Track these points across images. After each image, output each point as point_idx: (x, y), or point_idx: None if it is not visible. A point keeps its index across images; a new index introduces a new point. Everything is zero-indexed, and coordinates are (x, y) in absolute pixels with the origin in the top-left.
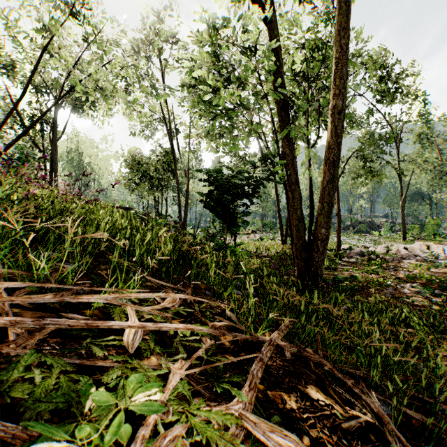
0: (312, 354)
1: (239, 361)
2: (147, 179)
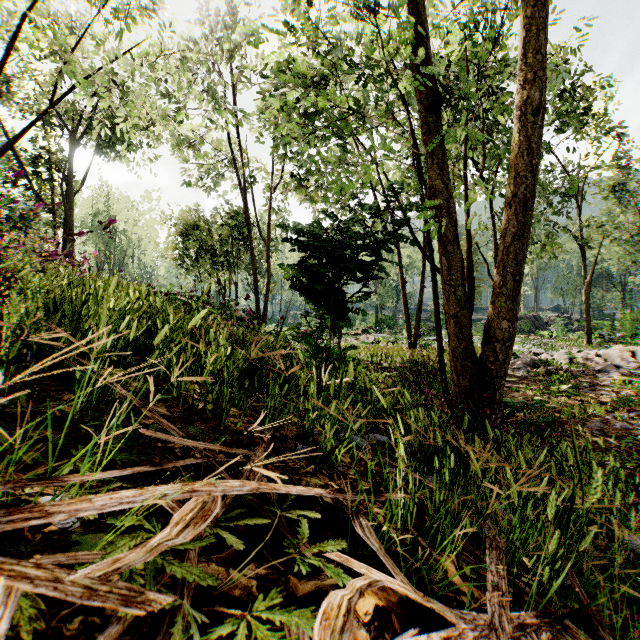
0: None
1: None
2: (208, 253)
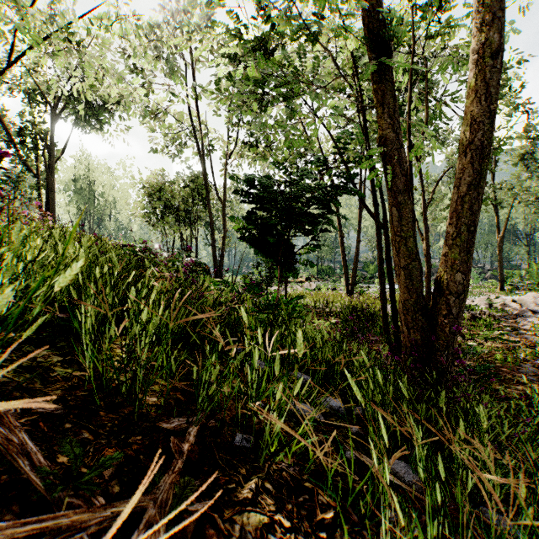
0: None
1: None
2: (172, 212)
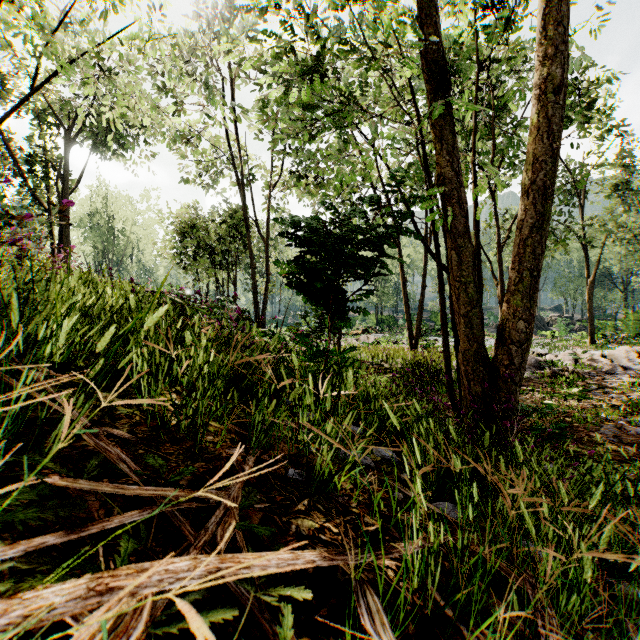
0: None
1: None
2: (206, 252)
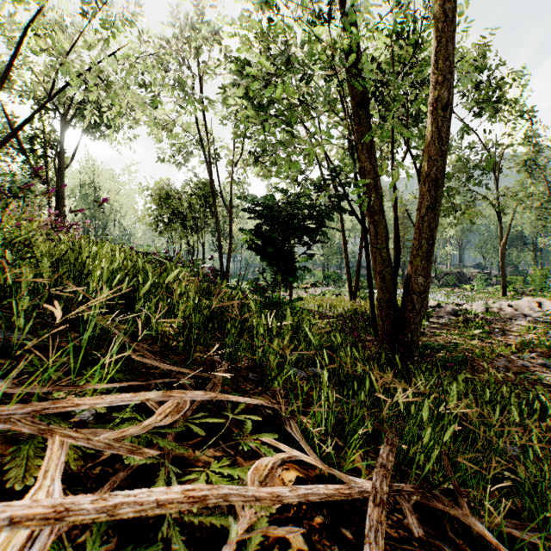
0: (448, 505)
1: (314, 544)
2: (179, 218)
